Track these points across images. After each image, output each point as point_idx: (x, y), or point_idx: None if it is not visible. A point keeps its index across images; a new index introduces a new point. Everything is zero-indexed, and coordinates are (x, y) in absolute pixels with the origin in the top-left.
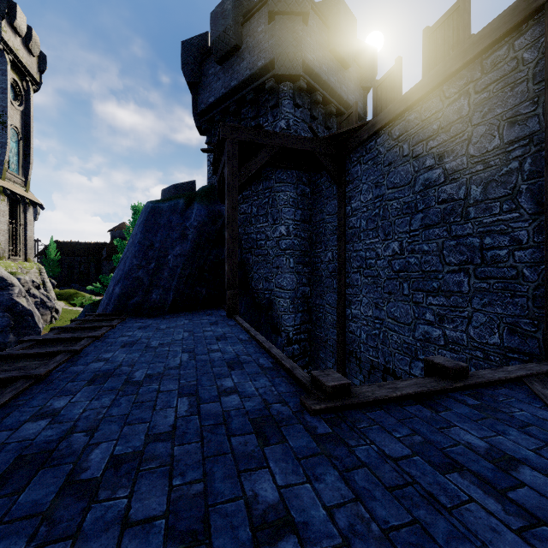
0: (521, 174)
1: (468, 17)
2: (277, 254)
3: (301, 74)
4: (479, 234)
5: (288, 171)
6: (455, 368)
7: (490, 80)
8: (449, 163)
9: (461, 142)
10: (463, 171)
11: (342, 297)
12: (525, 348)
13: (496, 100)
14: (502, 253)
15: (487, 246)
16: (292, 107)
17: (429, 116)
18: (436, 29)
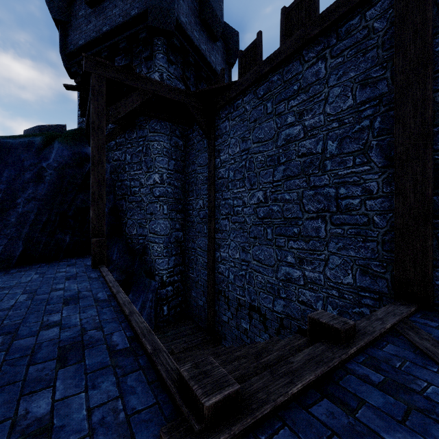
0: (371, 131)
1: (318, 1)
2: (151, 201)
3: (175, 31)
4: (335, 184)
5: (162, 122)
6: (345, 329)
7: (344, 46)
8: (308, 120)
9: (318, 102)
10: (321, 128)
11: (212, 241)
12: (375, 287)
13: (349, 64)
14: (355, 202)
15: (342, 195)
16: (166, 62)
17: (290, 78)
18: (291, 9)
